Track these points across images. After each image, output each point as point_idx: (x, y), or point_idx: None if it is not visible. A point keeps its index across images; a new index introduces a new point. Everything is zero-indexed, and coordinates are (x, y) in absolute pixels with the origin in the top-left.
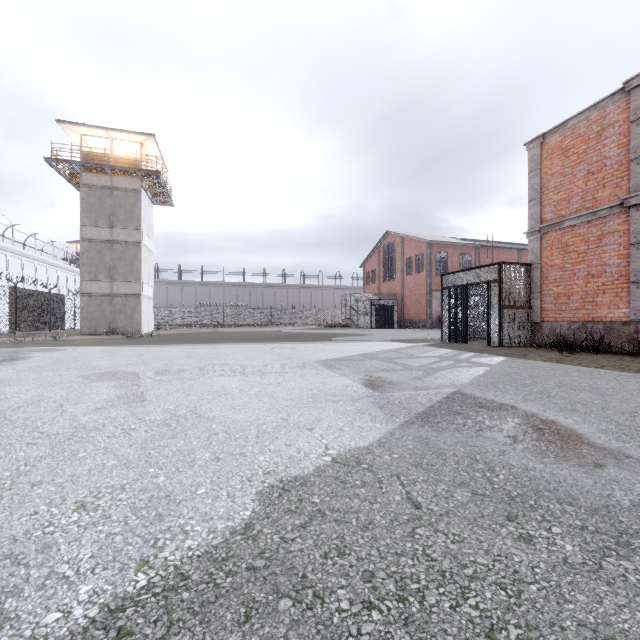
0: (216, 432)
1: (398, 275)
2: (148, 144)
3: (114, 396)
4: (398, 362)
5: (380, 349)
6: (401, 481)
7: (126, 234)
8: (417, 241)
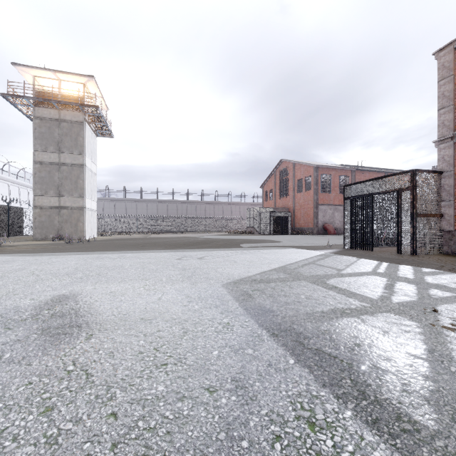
0: None
1: (290, 193)
2: (90, 85)
3: None
4: (338, 286)
5: (294, 259)
6: None
7: (71, 158)
8: (306, 166)
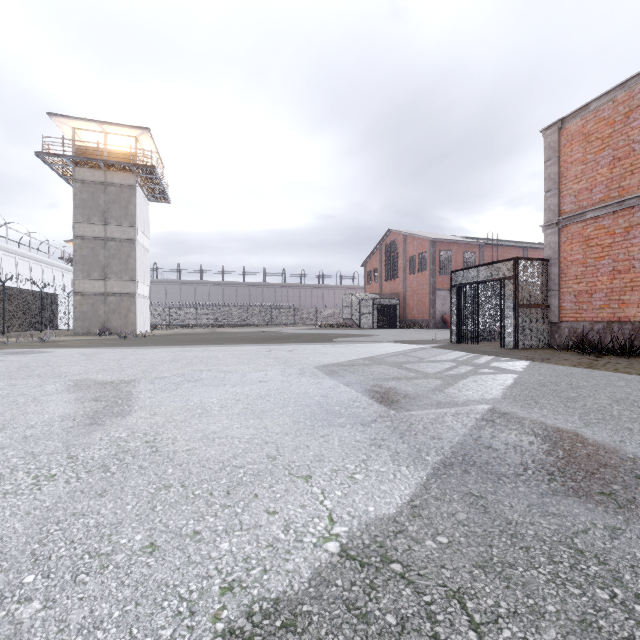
0: (168, 483)
1: (400, 274)
2: (143, 138)
3: (58, 416)
4: (409, 368)
5: (386, 352)
6: (469, 615)
7: (120, 231)
8: (420, 239)
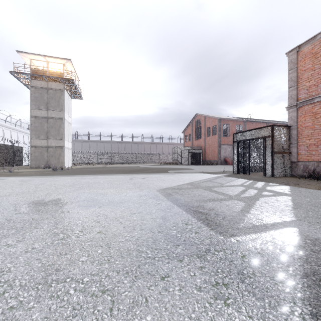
0: None
1: (202, 136)
2: (67, 65)
3: None
4: (217, 191)
5: (199, 179)
6: None
7: (55, 113)
8: (213, 118)
